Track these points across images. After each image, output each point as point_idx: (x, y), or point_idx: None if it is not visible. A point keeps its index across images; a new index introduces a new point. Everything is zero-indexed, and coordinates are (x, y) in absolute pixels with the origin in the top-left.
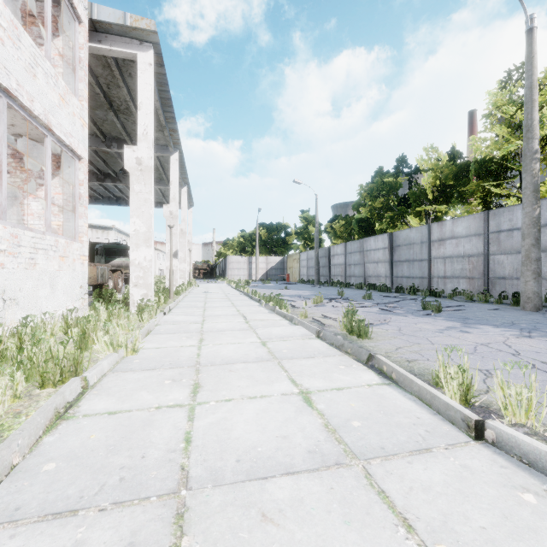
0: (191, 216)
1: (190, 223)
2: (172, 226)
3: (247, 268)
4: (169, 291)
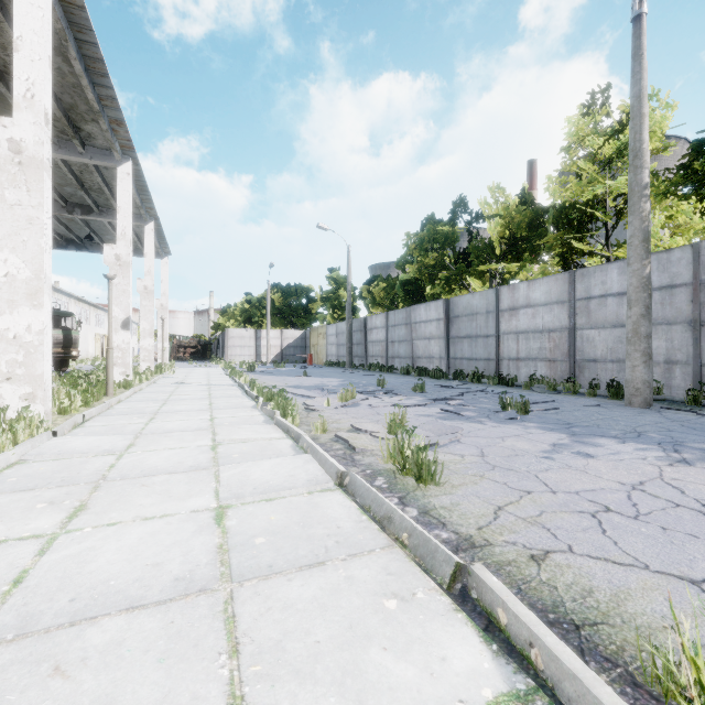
0: (165, 269)
1: (164, 279)
2: (111, 277)
3: (254, 346)
4: (106, 384)
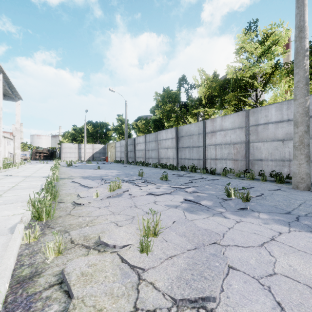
0: (18, 108)
1: (17, 113)
2: None
3: (77, 152)
4: None
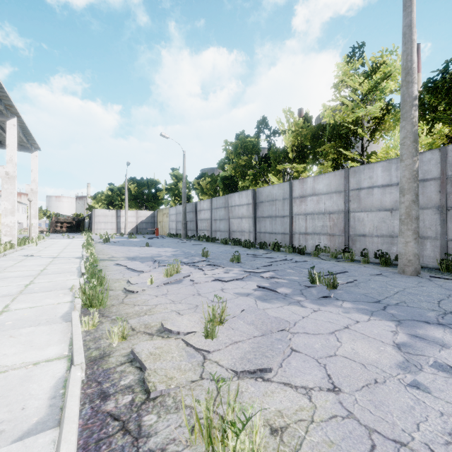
0: (35, 161)
1: (34, 169)
2: None
3: (115, 222)
4: None
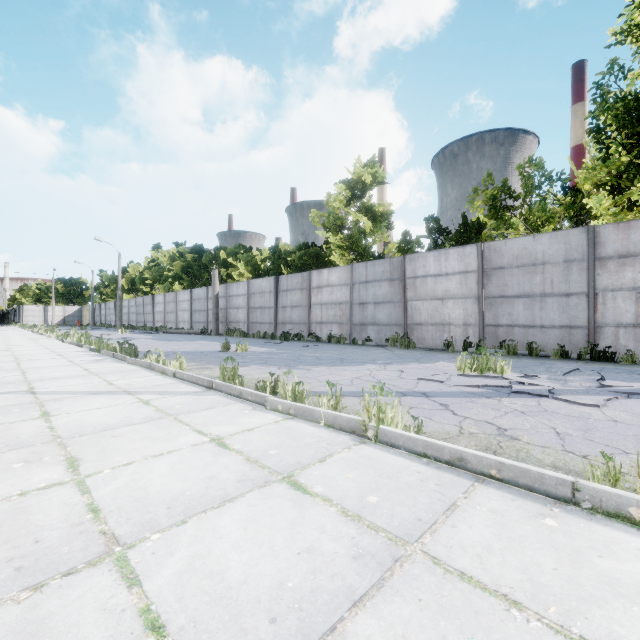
0: None
1: None
2: None
3: (43, 316)
4: None
